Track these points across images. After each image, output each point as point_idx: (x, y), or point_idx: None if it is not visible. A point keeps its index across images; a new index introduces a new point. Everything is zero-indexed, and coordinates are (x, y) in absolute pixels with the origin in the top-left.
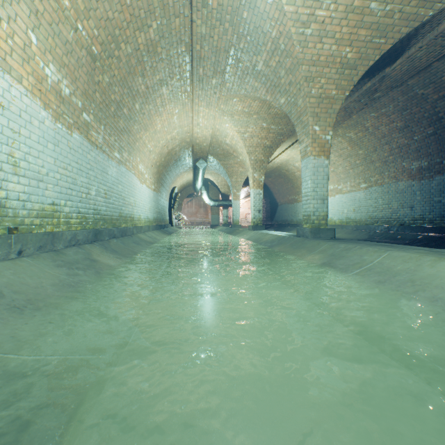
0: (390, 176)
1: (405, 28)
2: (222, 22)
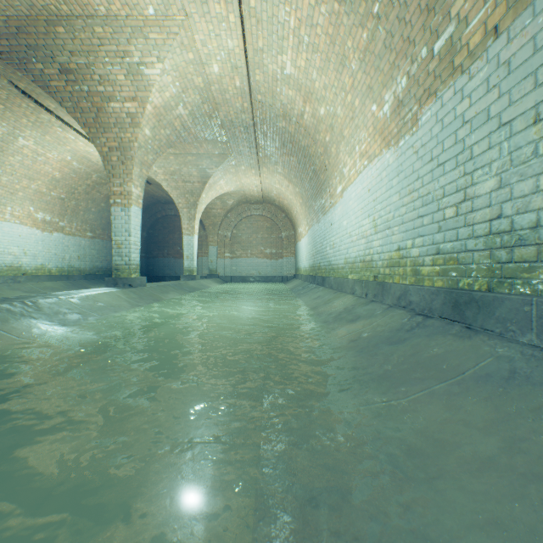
0: None
1: None
2: None
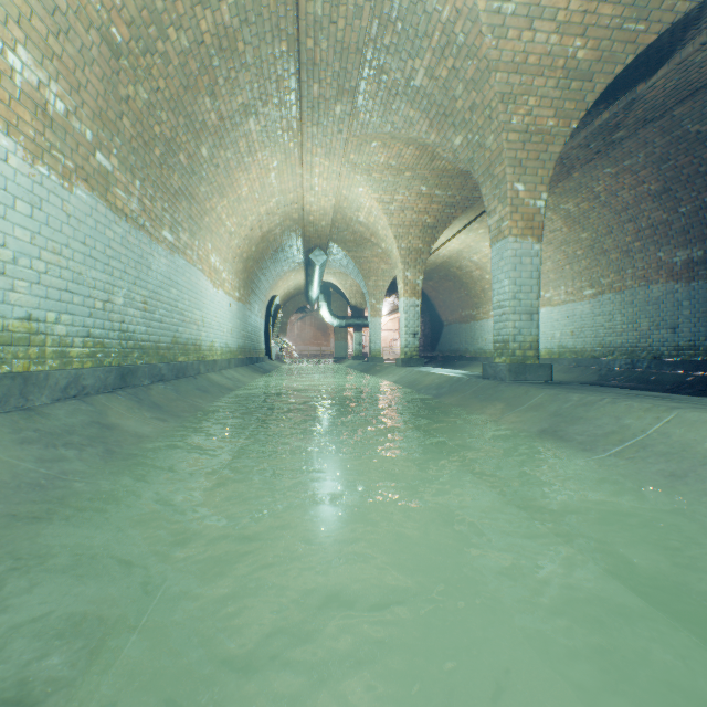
0: (636, 275)
1: (682, 3)
2: None
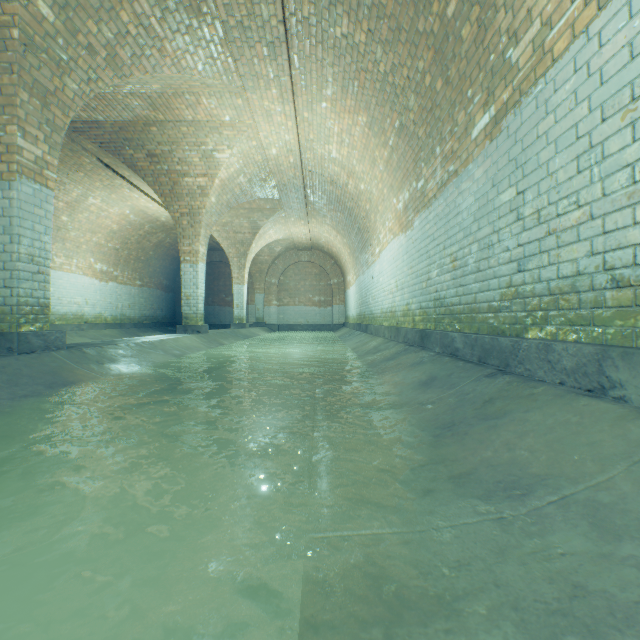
0: None
1: None
2: (242, 27)
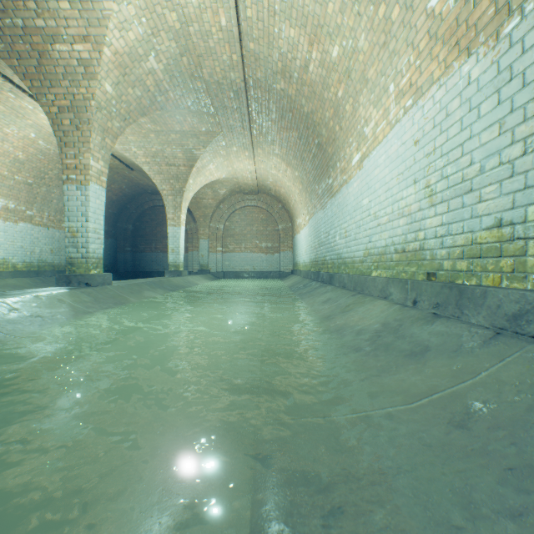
0: None
1: None
2: None
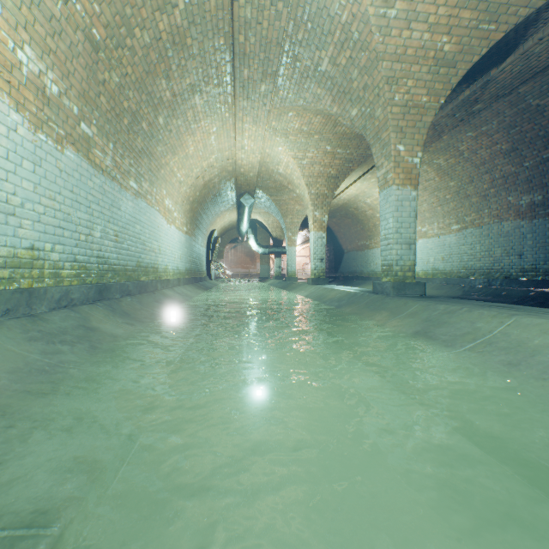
0: (491, 214)
1: (523, 9)
2: (273, 1)
